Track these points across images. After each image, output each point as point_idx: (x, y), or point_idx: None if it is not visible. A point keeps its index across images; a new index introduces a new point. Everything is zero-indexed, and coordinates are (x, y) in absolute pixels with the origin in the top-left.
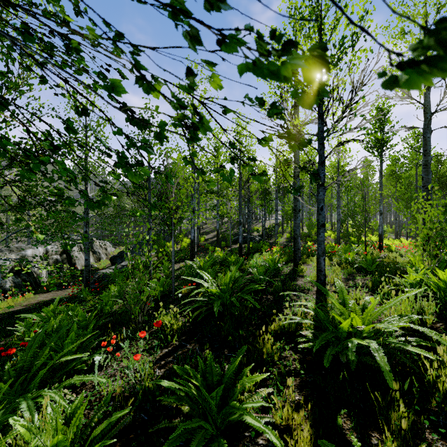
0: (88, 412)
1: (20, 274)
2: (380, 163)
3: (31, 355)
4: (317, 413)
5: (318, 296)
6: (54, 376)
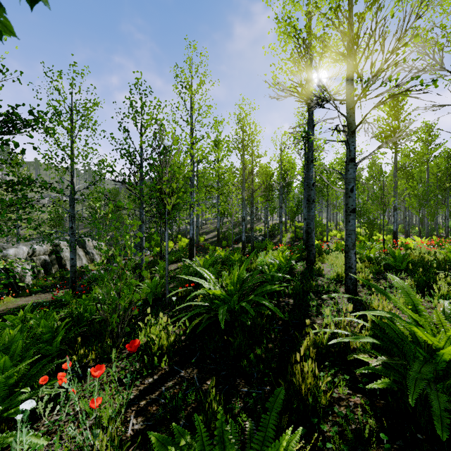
0: None
1: None
2: (395, 155)
3: None
4: None
5: (351, 299)
6: None
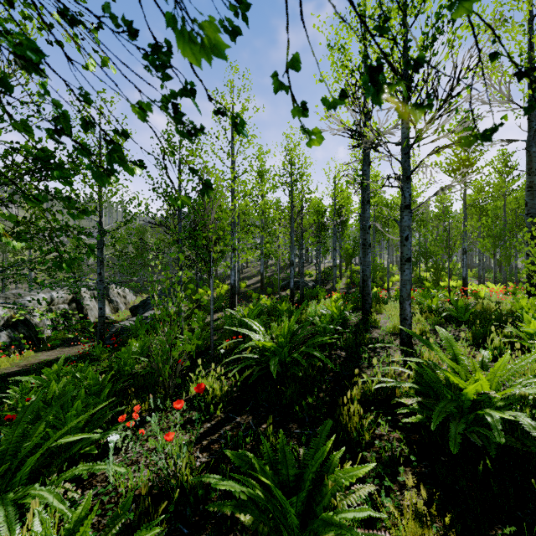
0: (98, 520)
1: (18, 326)
2: (464, 190)
3: (18, 434)
4: (458, 529)
5: (404, 352)
6: (51, 463)
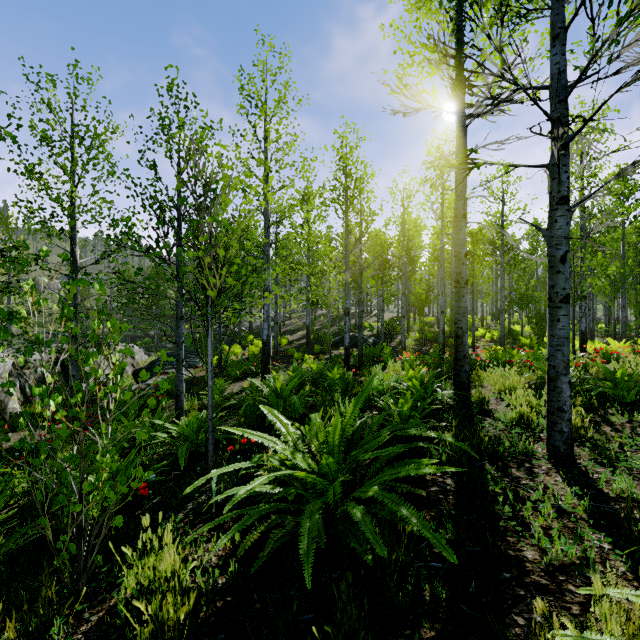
0: None
1: None
2: (583, 212)
3: None
4: None
5: (570, 478)
6: None
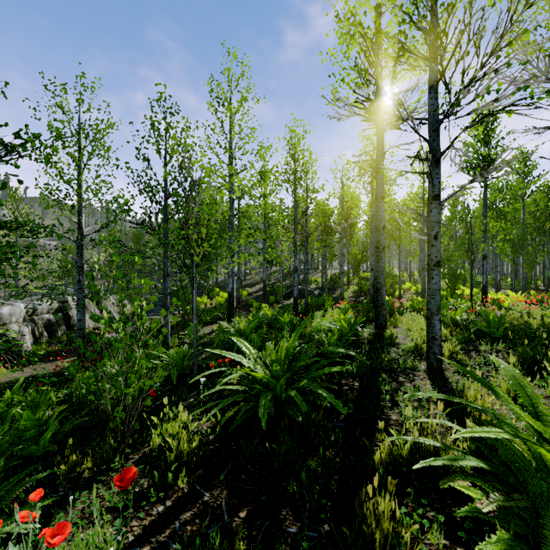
0: None
1: None
2: (484, 189)
3: None
4: None
5: (435, 382)
6: None
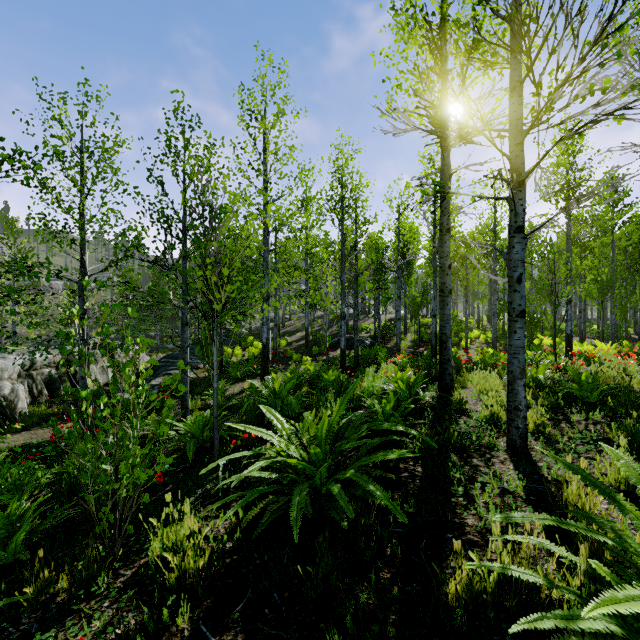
0: None
1: None
2: (569, 220)
3: None
4: None
5: (520, 466)
6: None
